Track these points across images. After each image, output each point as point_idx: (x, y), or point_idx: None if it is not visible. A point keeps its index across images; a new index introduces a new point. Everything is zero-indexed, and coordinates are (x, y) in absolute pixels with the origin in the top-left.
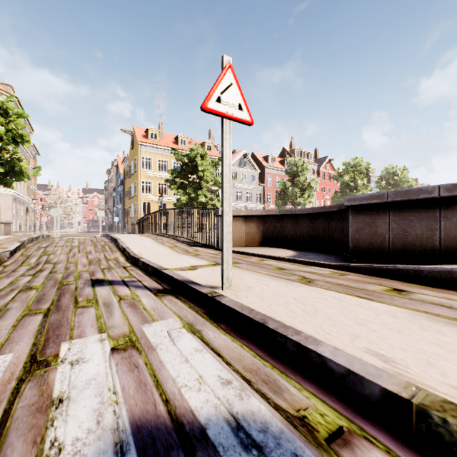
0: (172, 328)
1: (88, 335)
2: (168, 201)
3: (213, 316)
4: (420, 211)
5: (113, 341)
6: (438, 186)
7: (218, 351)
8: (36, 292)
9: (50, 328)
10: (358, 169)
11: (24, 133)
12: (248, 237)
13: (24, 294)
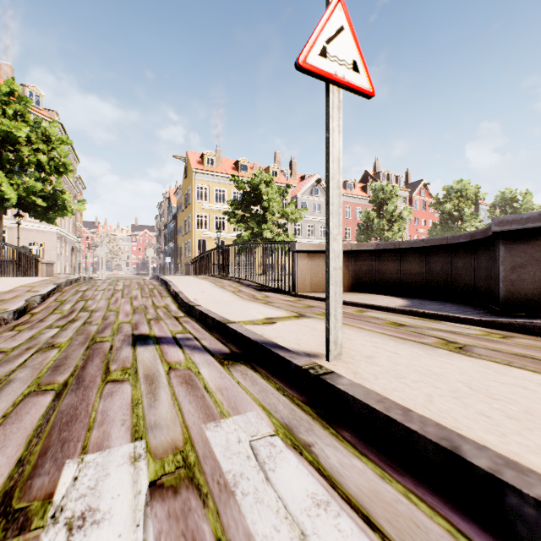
0: (256, 434)
1: (113, 445)
2: (227, 237)
3: (322, 410)
4: None
5: (155, 463)
6: None
7: (363, 510)
8: (57, 353)
9: (56, 424)
10: (464, 194)
11: (67, 162)
12: None
13: (41, 356)
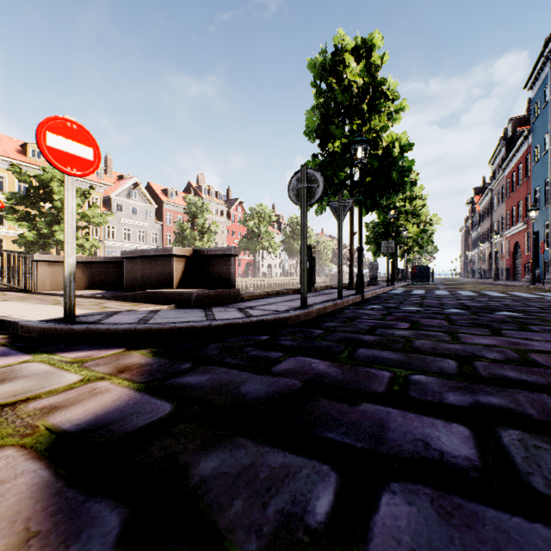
0: None
1: None
2: (8, 234)
3: None
4: (149, 263)
5: None
6: (152, 249)
7: None
8: None
9: None
10: (264, 216)
11: None
12: None
13: None
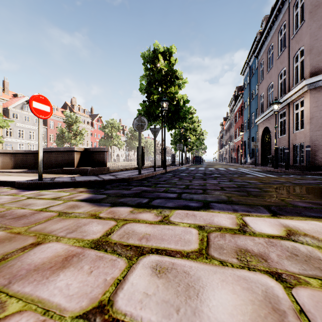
0: None
1: None
2: None
3: None
4: (60, 154)
5: None
6: (62, 147)
7: None
8: None
9: None
10: (114, 126)
11: None
12: (3, 164)
13: None
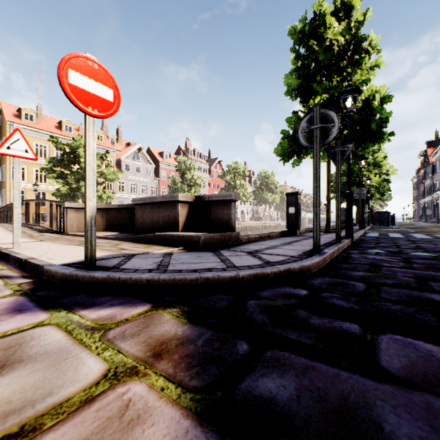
0: None
1: None
2: (49, 189)
3: None
4: (157, 208)
5: None
6: (159, 196)
7: None
8: None
9: None
10: (238, 171)
11: None
12: None
13: None
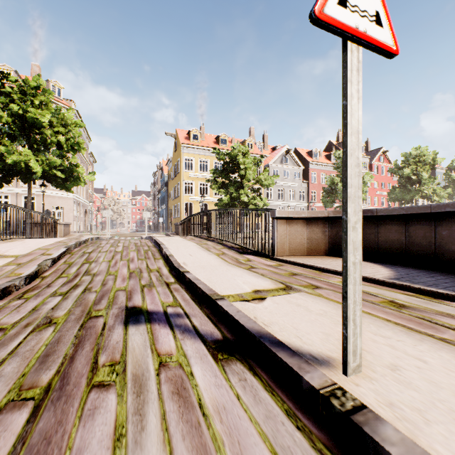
0: None
1: None
2: (209, 201)
3: None
4: None
5: None
6: None
7: None
8: (51, 333)
9: None
10: (422, 160)
11: (80, 141)
12: (310, 244)
13: (35, 337)
